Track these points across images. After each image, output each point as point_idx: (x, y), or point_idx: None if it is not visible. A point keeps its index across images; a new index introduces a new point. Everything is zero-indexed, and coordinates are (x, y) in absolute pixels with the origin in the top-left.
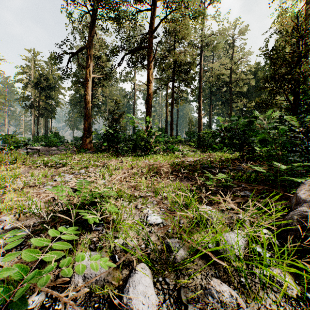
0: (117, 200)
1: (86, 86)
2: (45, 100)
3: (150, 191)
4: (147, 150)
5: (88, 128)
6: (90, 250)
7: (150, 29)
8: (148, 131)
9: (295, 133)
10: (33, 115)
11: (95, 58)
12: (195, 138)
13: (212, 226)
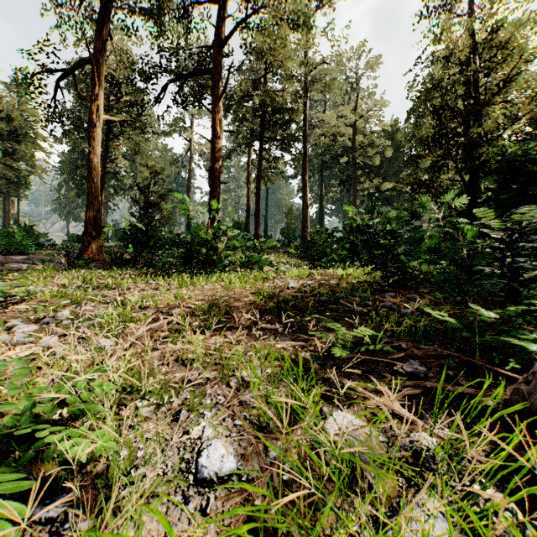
0: (127, 401)
1: (91, 137)
2: (4, 160)
3: (211, 368)
4: (210, 264)
5: (94, 219)
6: None
7: (217, 39)
8: (213, 229)
9: (492, 241)
10: None
11: (111, 85)
12: (299, 242)
13: (365, 479)
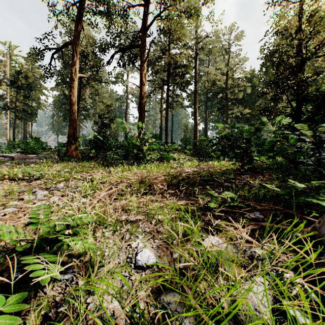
0: (98, 228)
1: (71, 87)
2: (23, 101)
3: (141, 213)
4: (139, 159)
5: (73, 133)
6: (47, 320)
7: (143, 27)
8: (141, 138)
9: (306, 143)
10: (9, 117)
11: (82, 56)
12: (192, 146)
13: (223, 268)
